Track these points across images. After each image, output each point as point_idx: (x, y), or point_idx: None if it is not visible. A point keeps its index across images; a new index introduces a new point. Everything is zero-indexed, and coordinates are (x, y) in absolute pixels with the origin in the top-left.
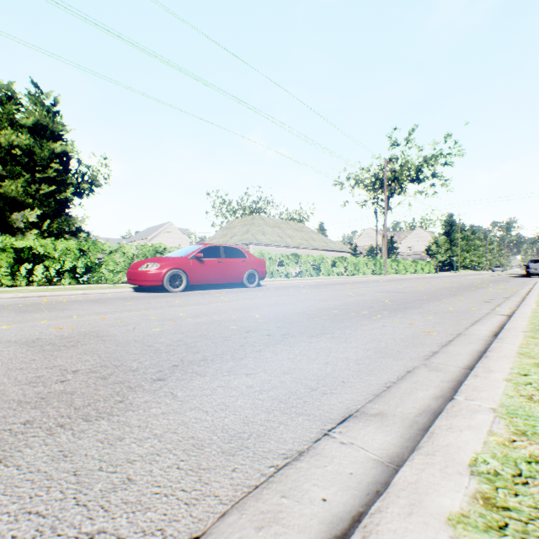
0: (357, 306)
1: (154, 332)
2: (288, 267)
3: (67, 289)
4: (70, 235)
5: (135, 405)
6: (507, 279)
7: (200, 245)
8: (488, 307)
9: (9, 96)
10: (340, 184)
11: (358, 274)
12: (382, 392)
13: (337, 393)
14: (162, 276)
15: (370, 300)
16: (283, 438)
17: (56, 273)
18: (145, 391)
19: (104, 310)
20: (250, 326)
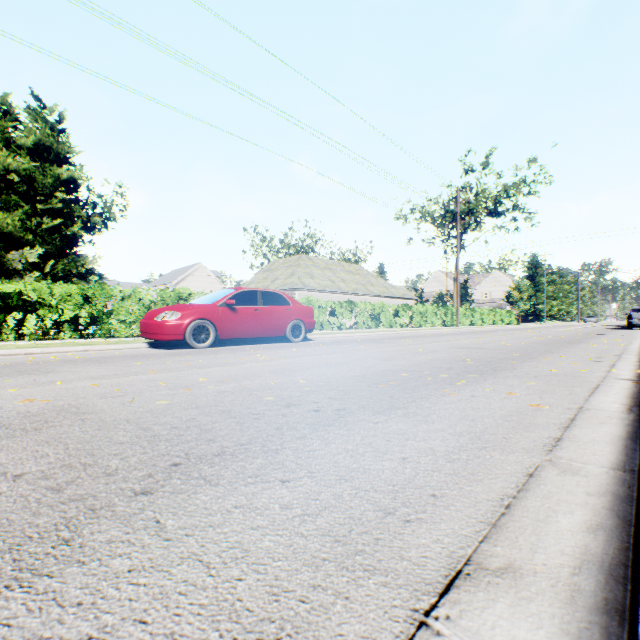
0: (432, 366)
1: (158, 406)
2: (341, 317)
3: (65, 344)
4: (78, 278)
5: (88, 550)
6: (606, 331)
7: (233, 289)
8: (600, 369)
9: (5, 110)
10: (403, 217)
11: (425, 325)
12: (501, 517)
13: (428, 521)
14: (184, 328)
15: (447, 358)
16: (342, 636)
17: (54, 324)
18: (114, 517)
19: (101, 373)
20: (292, 396)
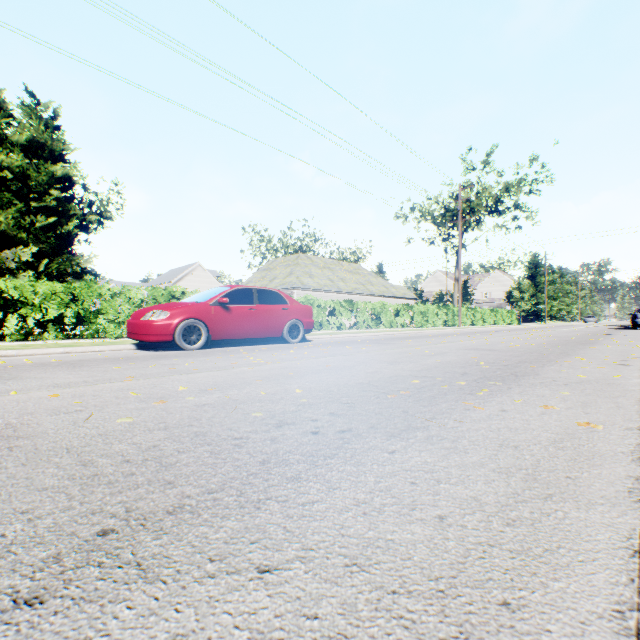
0: (444, 371)
1: (117, 426)
2: (341, 317)
3: (45, 346)
4: (73, 278)
5: None
6: (612, 331)
7: (226, 287)
8: (633, 374)
9: None
10: (403, 216)
11: (426, 325)
12: None
13: None
14: (173, 329)
15: (459, 362)
16: None
17: (38, 324)
18: None
19: (69, 379)
20: (285, 411)
